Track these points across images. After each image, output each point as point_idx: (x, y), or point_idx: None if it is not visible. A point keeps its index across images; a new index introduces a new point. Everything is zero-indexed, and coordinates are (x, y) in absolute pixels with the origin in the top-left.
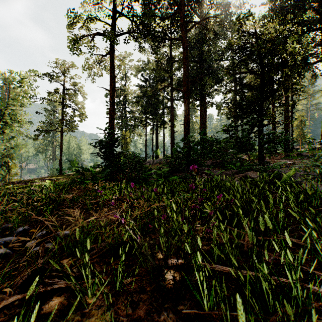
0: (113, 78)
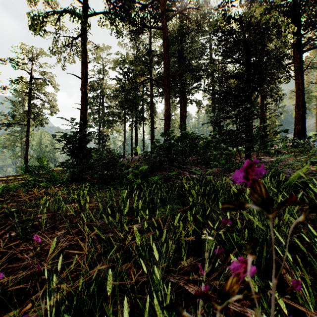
0: (85, 64)
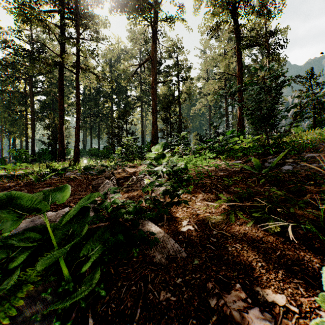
0: None
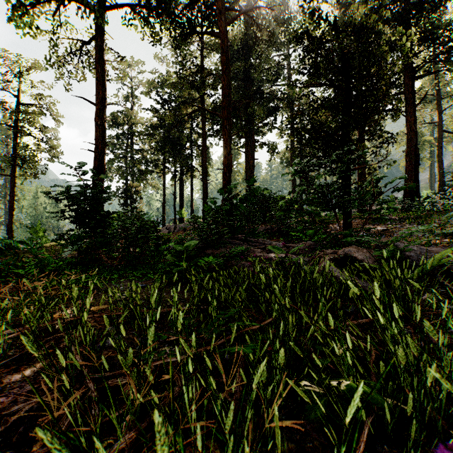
0: (102, 83)
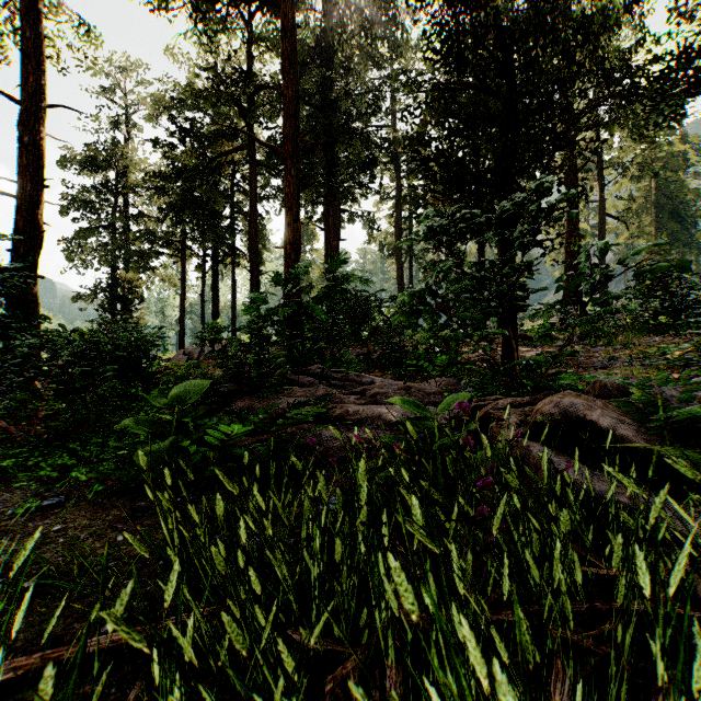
0: (36, 61)
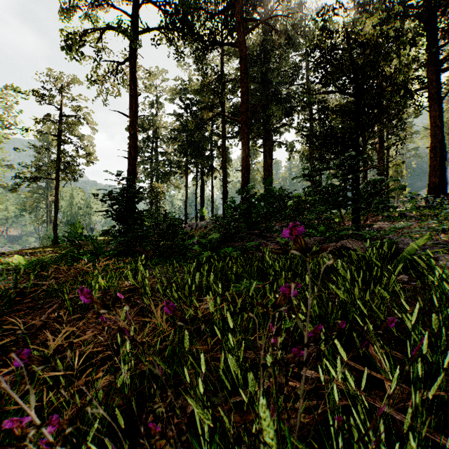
0: (135, 98)
